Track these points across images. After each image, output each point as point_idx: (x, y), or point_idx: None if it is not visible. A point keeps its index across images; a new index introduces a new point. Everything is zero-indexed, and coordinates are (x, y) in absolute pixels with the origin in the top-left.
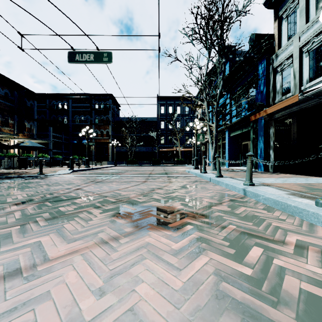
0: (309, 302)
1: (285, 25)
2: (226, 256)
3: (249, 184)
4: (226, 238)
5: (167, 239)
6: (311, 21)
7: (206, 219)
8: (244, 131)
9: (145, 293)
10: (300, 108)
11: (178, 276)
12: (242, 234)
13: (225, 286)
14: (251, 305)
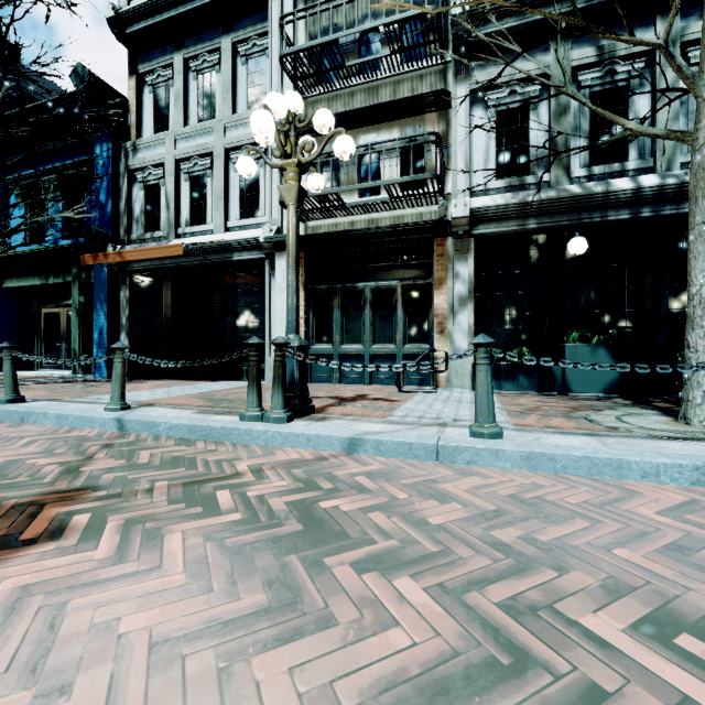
0: (296, 508)
1: (150, 99)
2: (198, 519)
3: (121, 407)
4: (172, 501)
5: (64, 556)
6: (194, 128)
7: (97, 492)
8: (53, 282)
9: (147, 621)
10: (178, 265)
11: (166, 574)
12: (186, 486)
13: (231, 542)
14: (267, 537)
